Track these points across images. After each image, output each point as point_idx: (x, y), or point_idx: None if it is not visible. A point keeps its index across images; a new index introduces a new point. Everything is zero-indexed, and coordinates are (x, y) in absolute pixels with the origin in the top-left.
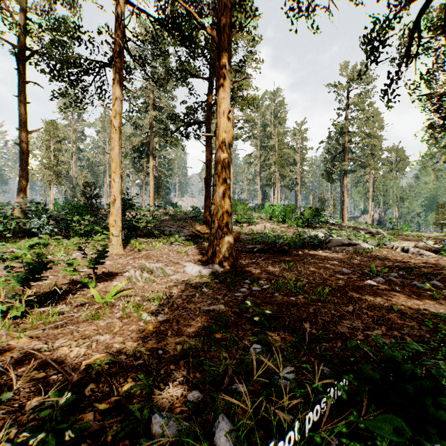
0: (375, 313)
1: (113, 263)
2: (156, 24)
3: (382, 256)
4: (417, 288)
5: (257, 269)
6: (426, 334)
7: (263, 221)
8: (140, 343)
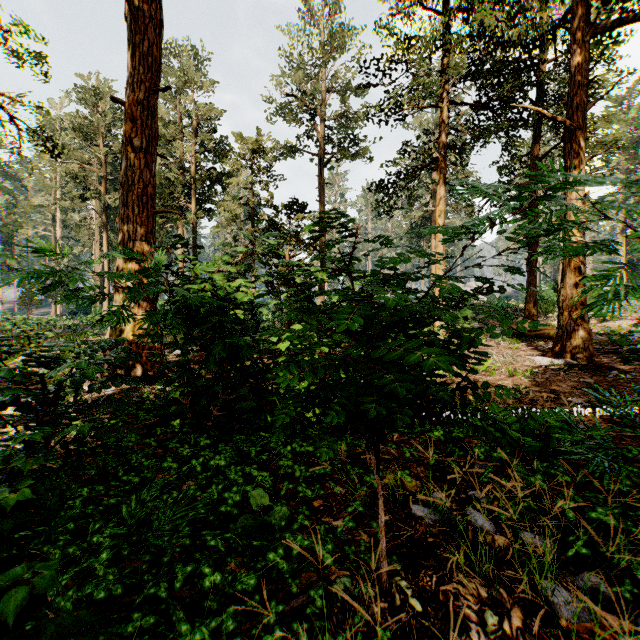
0: None
1: None
2: (480, 109)
3: None
4: None
5: (626, 366)
6: None
7: (632, 315)
8: (535, 386)
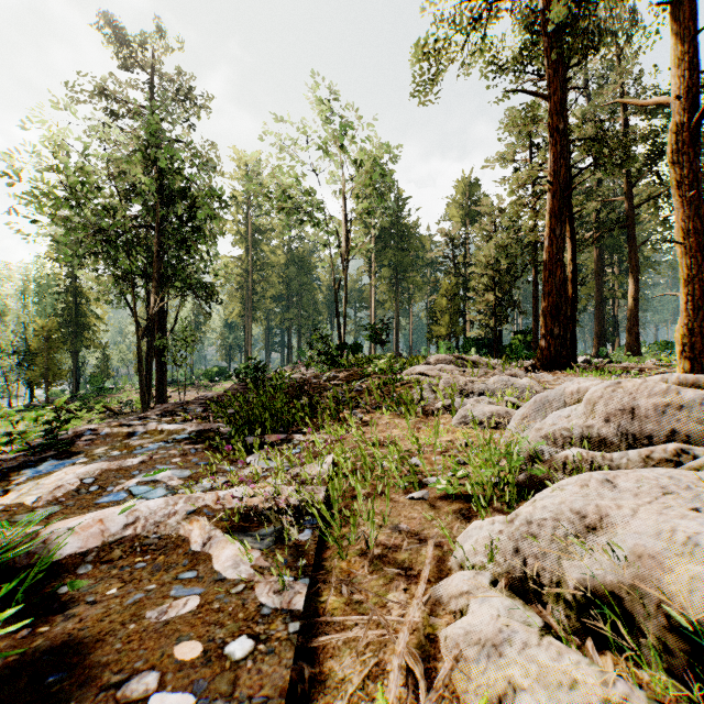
0: None
1: None
2: None
3: None
4: None
5: None
6: None
7: None
8: None
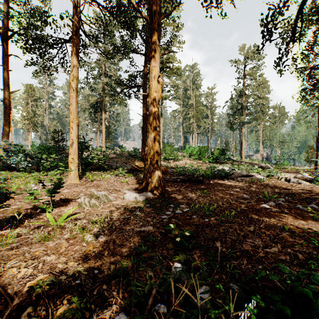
0: (271, 233)
1: (70, 191)
2: (104, 11)
3: (271, 185)
4: (300, 210)
5: (179, 195)
6: (314, 251)
7: (185, 158)
8: (80, 263)
